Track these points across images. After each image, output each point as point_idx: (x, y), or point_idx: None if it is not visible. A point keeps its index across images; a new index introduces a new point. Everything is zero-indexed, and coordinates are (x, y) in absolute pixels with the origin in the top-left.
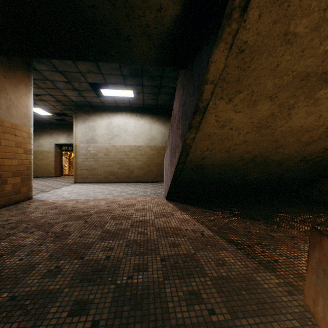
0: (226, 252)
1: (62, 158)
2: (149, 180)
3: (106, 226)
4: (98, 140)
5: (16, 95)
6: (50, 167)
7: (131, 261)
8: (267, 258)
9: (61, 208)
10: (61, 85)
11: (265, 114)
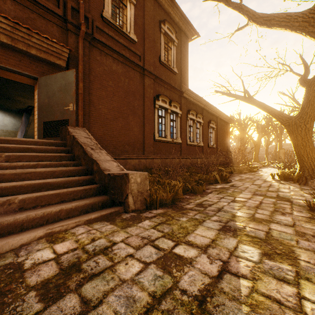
0: None
1: None
2: None
3: None
4: None
5: None
6: None
7: None
8: None
9: None
10: None
11: None
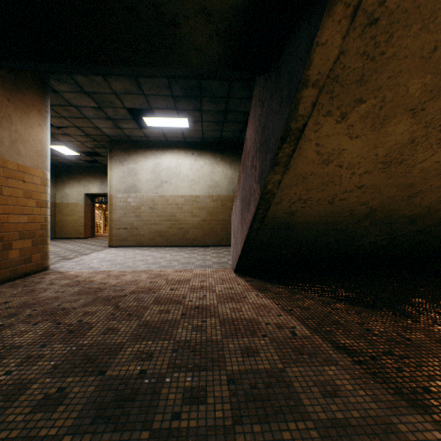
0: (336, 368)
1: (94, 212)
2: (211, 244)
3: (146, 316)
4: (140, 188)
5: (25, 125)
6: (78, 225)
7: (179, 381)
8: (409, 383)
9: (84, 284)
10: (90, 113)
11: (400, 140)
